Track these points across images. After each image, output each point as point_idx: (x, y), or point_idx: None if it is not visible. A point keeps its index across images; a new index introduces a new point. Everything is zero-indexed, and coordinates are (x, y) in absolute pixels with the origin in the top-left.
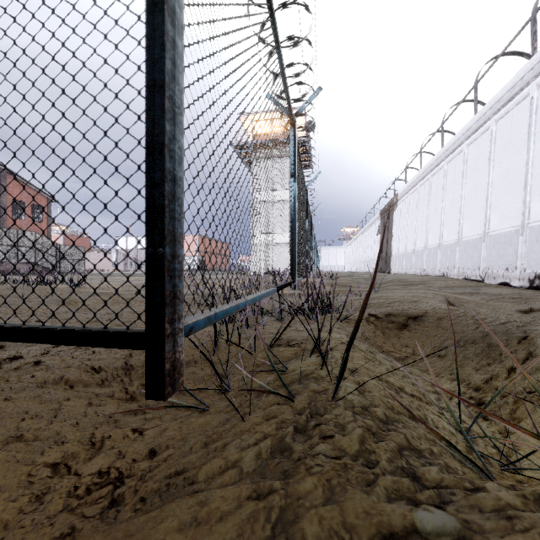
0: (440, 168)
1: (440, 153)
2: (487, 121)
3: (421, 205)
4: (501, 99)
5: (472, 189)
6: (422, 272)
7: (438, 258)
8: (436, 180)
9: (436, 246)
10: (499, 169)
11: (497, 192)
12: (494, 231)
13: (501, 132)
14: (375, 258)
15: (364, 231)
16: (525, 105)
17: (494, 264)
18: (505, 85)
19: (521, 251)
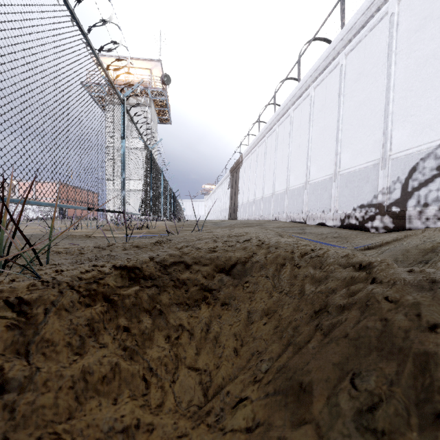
0: (273, 131)
1: (273, 118)
2: (307, 89)
3: (259, 162)
4: (318, 67)
5: (296, 146)
6: (260, 217)
7: (272, 205)
8: (270, 141)
9: (270, 195)
10: (317, 127)
11: (315, 147)
12: (313, 180)
13: (318, 96)
14: (227, 208)
15: (218, 187)
16: (336, 73)
17: (314, 208)
18: (322, 55)
19: (334, 195)
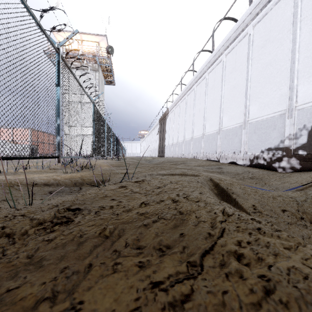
0: (192, 90)
1: (192, 80)
2: (220, 56)
3: (181, 114)
4: (230, 38)
5: (211, 101)
6: (182, 155)
7: (191, 147)
8: (190, 97)
9: (190, 139)
10: (228, 86)
11: (227, 101)
12: (225, 127)
13: (229, 61)
14: (156, 148)
15: (150, 132)
16: (244, 41)
17: (226, 149)
18: (233, 28)
19: (244, 139)
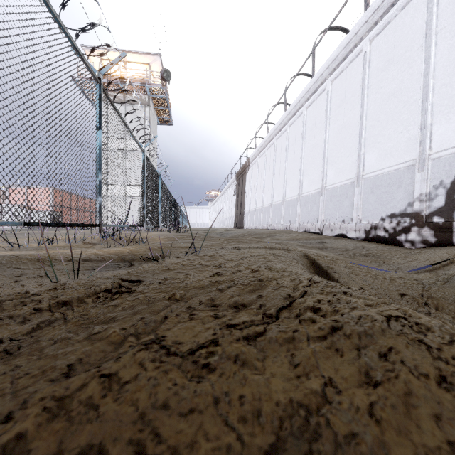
0: (284, 131)
1: (284, 117)
2: (323, 82)
3: (268, 166)
4: (337, 57)
5: (310, 147)
6: (269, 226)
7: (282, 213)
8: (280, 142)
9: (280, 202)
10: (335, 125)
11: (333, 148)
12: (330, 185)
13: (336, 90)
14: (232, 216)
15: (223, 193)
16: (358, 62)
17: (332, 216)
18: (341, 42)
19: (357, 202)
